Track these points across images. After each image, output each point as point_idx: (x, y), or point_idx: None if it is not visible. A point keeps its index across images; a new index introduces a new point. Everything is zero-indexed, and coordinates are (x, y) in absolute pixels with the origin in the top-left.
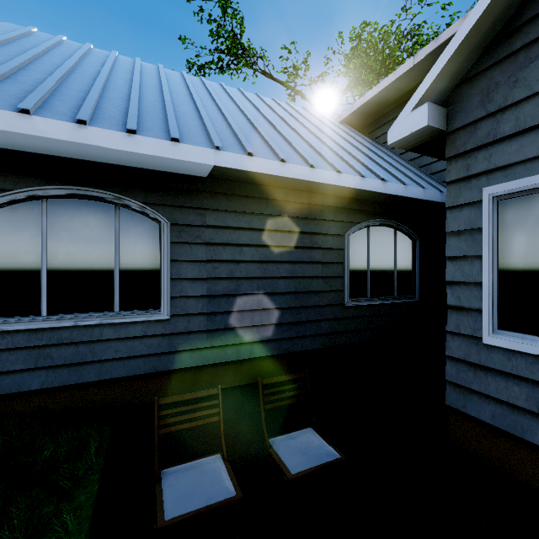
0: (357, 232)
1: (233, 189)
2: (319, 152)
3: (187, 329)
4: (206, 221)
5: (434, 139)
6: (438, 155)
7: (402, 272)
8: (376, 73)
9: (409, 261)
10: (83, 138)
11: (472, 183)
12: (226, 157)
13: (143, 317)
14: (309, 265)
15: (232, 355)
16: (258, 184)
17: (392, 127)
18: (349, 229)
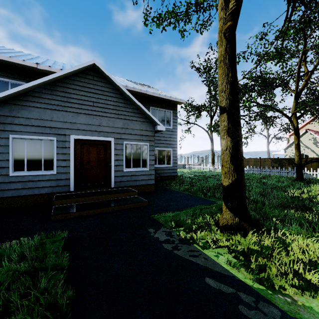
0: None
1: None
2: None
3: None
4: None
5: None
6: None
7: None
8: None
9: None
10: None
11: (6, 132)
12: None
13: None
14: None
15: None
16: None
17: None
18: None
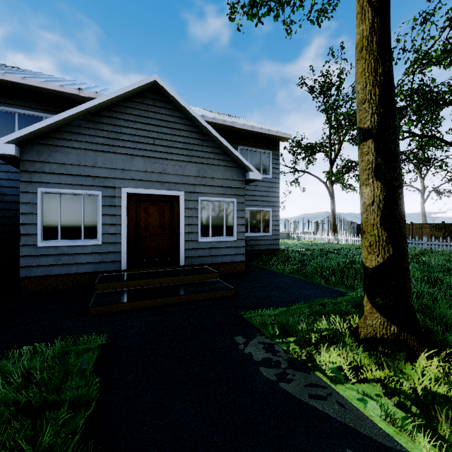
0: None
1: None
2: None
3: None
4: None
5: (12, 158)
6: (7, 161)
7: None
8: None
9: None
10: None
11: (33, 184)
12: None
13: None
14: None
15: None
16: None
17: None
18: None
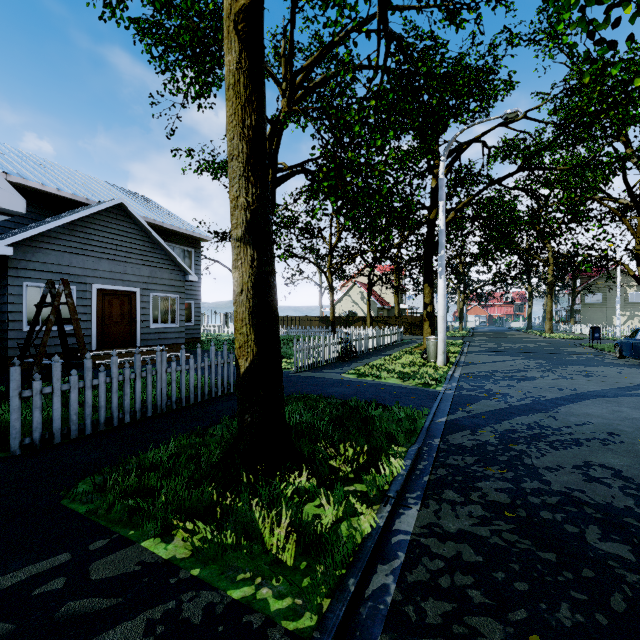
0: None
1: None
2: None
3: None
4: None
5: None
6: None
7: None
8: None
9: None
10: None
11: (19, 279)
12: None
13: None
14: None
15: None
16: None
17: None
18: None
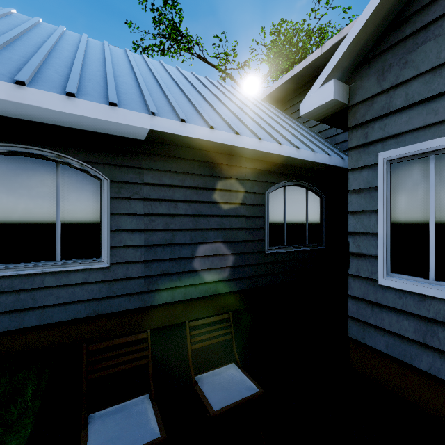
0: (275, 191)
1: (168, 151)
2: (244, 122)
3: (126, 276)
4: (144, 179)
5: (339, 111)
6: (341, 126)
7: (312, 224)
8: (292, 62)
9: (318, 215)
10: (22, 98)
11: (369, 148)
12: (161, 122)
13: (84, 266)
14: (235, 218)
15: (167, 298)
16: (190, 147)
17: (304, 100)
18: (269, 188)
